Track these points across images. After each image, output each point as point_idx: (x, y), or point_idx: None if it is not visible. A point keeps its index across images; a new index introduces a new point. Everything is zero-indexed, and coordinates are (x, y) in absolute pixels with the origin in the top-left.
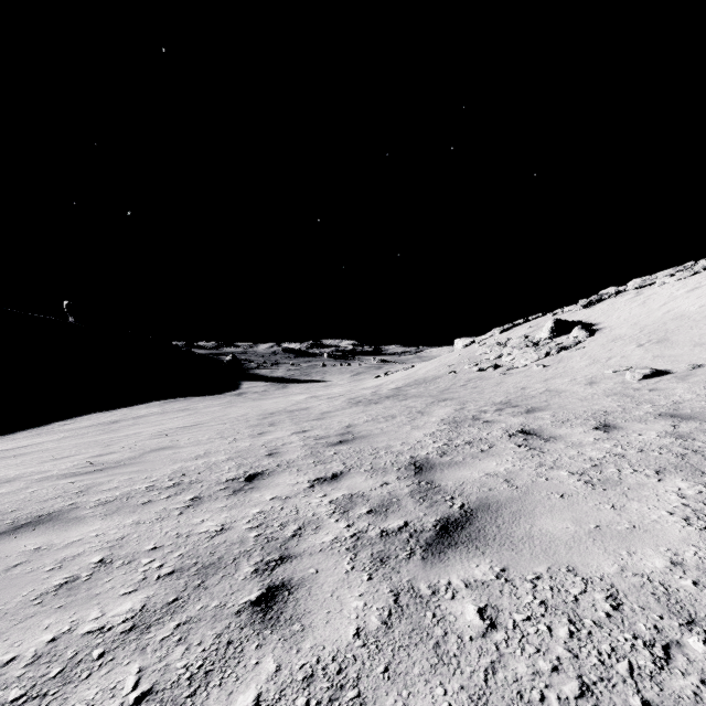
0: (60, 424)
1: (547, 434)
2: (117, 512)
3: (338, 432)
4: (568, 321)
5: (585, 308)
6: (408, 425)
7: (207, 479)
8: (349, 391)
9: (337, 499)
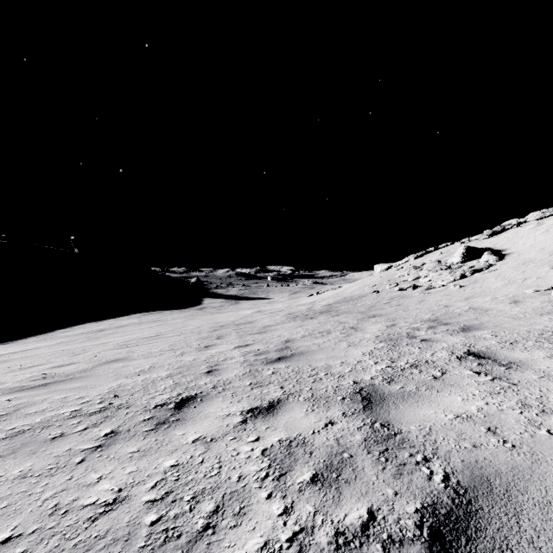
0: (61, 331)
1: (503, 358)
2: (16, 452)
3: (277, 347)
4: (477, 248)
5: (490, 237)
6: (344, 341)
7: (137, 403)
8: (288, 306)
9: (271, 447)
